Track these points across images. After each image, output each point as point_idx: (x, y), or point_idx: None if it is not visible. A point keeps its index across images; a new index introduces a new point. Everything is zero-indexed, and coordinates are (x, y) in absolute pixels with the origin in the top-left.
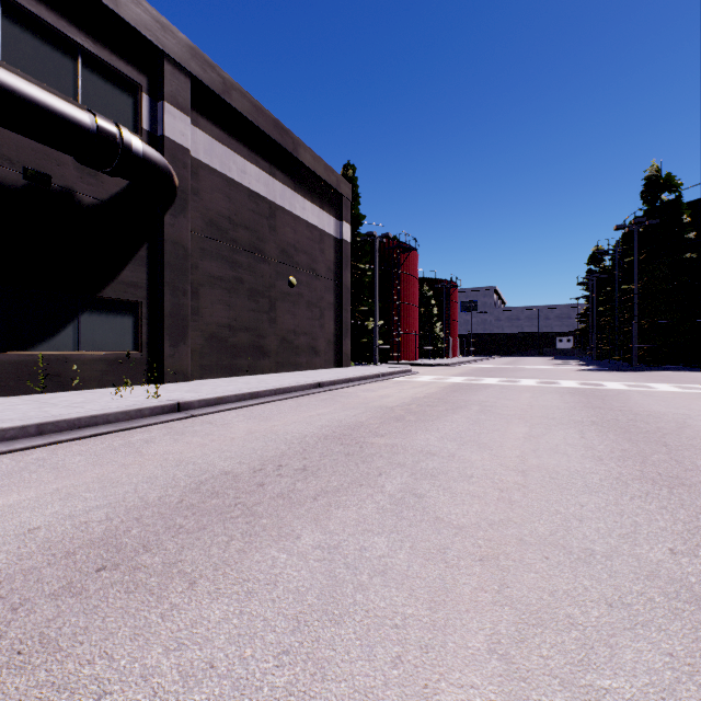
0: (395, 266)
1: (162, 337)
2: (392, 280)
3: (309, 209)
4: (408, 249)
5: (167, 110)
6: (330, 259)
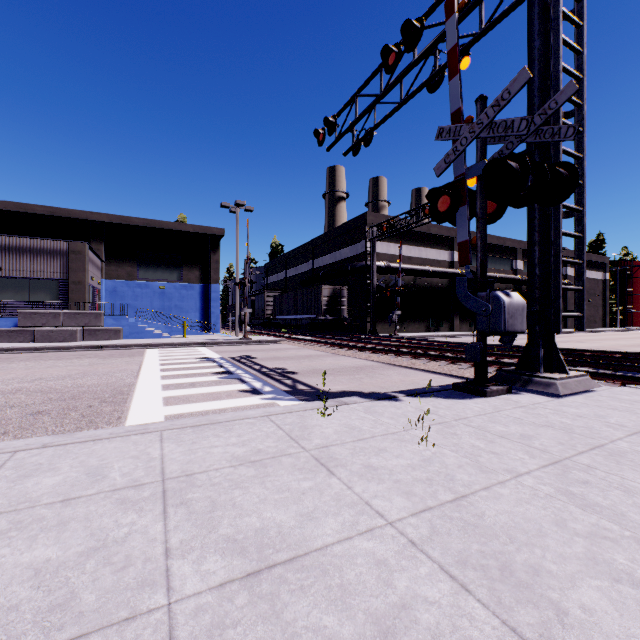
0: (628, 275)
1: (566, 319)
2: (626, 283)
3: (593, 274)
4: (638, 265)
5: (566, 269)
6: (600, 288)
